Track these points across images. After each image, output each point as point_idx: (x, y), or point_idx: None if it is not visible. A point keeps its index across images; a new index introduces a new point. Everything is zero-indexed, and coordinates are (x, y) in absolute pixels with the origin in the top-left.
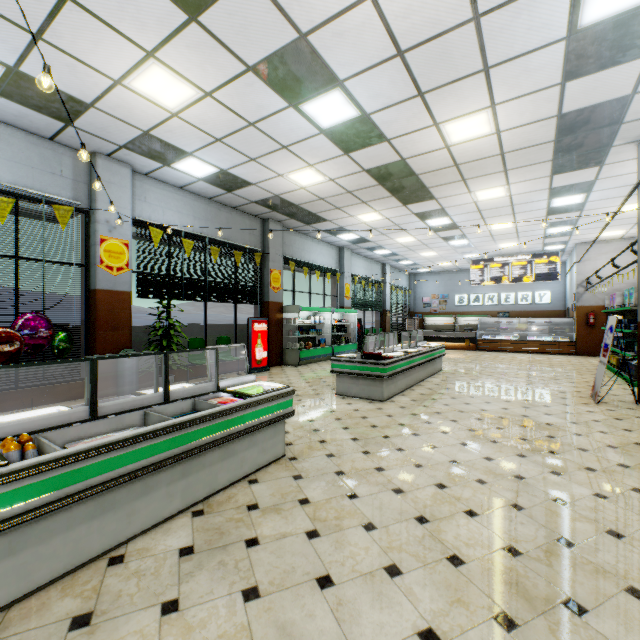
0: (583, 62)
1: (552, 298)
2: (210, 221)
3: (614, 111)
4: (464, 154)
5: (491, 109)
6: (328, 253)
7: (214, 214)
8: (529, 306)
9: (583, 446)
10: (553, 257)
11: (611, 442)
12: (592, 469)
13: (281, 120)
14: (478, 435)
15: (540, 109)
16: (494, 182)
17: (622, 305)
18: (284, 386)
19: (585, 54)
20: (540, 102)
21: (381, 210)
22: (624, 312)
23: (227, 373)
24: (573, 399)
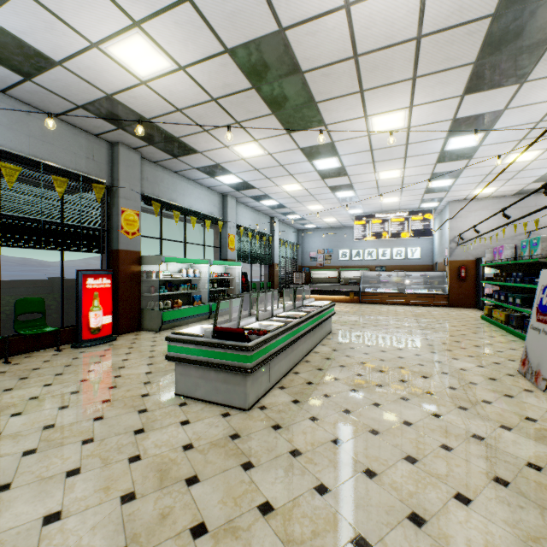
0: None
1: (422, 254)
2: (5, 126)
3: None
4: (369, 30)
5: None
6: (208, 199)
7: (15, 117)
8: (403, 261)
9: None
10: (427, 214)
11: None
12: None
13: None
14: None
15: None
16: (396, 100)
17: (510, 258)
18: None
19: None
20: None
21: (261, 139)
22: (513, 265)
23: (43, 349)
24: (506, 381)
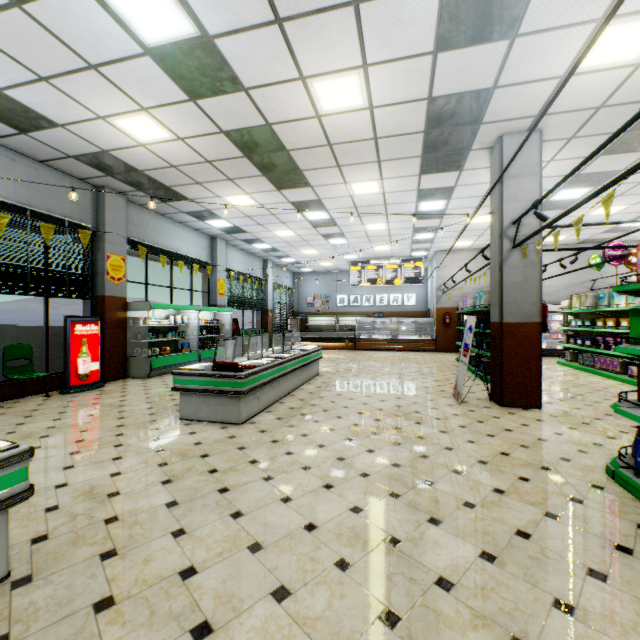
0: (455, 27)
1: (417, 300)
2: None
3: (477, 106)
4: (337, 131)
5: (363, 71)
6: (197, 241)
7: (1, 164)
8: (399, 307)
9: (457, 466)
10: (418, 262)
11: (481, 455)
12: (471, 504)
13: (70, 9)
14: (347, 466)
15: (412, 85)
16: (369, 174)
17: (473, 307)
18: (3, 447)
19: (458, 15)
20: (413, 75)
21: (253, 193)
22: (474, 313)
23: (28, 396)
24: (439, 400)
